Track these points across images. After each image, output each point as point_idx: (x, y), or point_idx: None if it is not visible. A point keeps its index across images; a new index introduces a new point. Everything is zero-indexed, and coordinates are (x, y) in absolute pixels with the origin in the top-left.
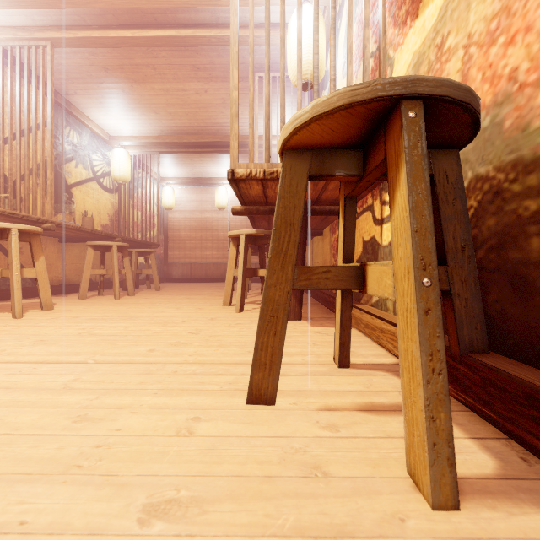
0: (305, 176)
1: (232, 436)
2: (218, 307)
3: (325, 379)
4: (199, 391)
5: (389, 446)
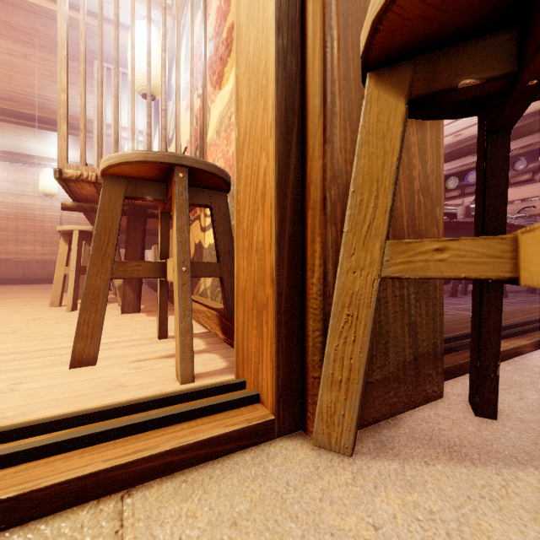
0: (122, 196)
1: (54, 385)
2: (43, 308)
3: (144, 347)
4: (20, 369)
5: (172, 369)
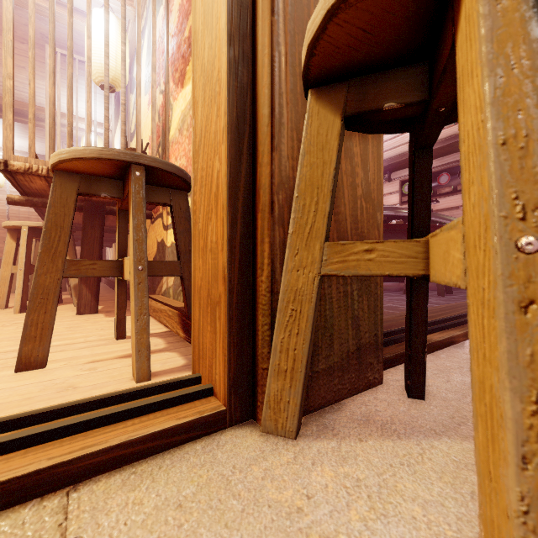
0: (75, 193)
1: None
2: None
3: (100, 347)
4: None
5: (129, 369)
